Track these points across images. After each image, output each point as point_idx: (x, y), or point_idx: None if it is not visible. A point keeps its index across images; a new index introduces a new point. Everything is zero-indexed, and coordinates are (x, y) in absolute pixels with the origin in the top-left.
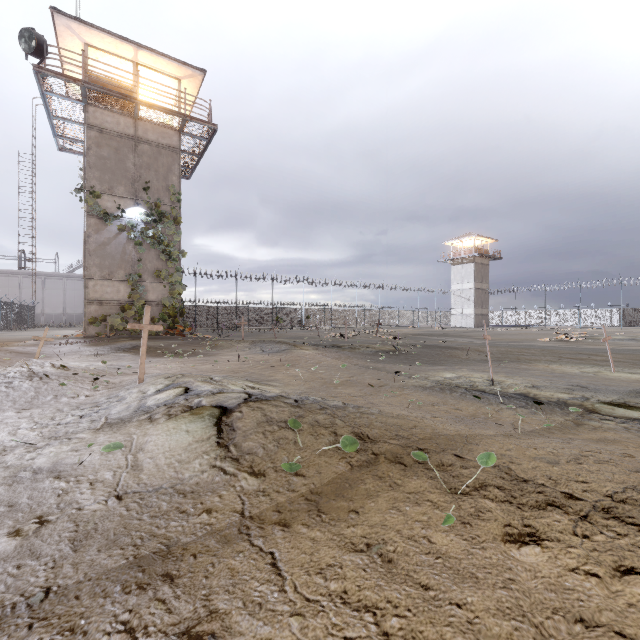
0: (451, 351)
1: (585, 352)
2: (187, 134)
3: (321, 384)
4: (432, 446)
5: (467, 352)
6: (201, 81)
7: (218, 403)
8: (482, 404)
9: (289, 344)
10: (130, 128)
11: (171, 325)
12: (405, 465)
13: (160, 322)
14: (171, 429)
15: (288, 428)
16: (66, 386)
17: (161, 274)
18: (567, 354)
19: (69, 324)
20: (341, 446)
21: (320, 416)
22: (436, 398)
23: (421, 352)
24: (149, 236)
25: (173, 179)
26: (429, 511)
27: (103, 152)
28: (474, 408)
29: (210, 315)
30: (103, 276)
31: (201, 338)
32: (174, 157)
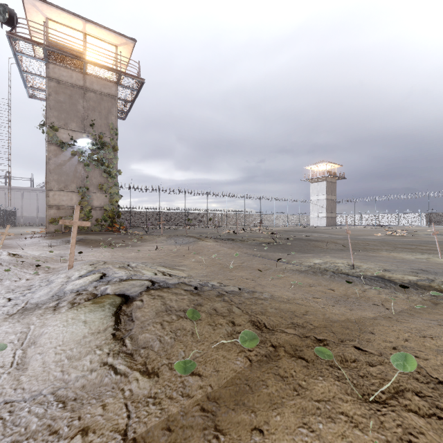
0: (314, 243)
1: (411, 243)
2: (122, 86)
3: (219, 268)
4: (330, 336)
5: (327, 243)
6: (132, 47)
7: (121, 291)
8: (349, 285)
9: (196, 237)
10: (80, 80)
11: (110, 224)
12: (307, 361)
13: (102, 222)
14: (69, 320)
15: (186, 318)
16: (12, 271)
17: (103, 187)
18: (399, 245)
19: (41, 224)
20: (240, 341)
21: (218, 304)
22: (311, 280)
23: (293, 243)
24: (94, 159)
25: (112, 118)
26: (347, 432)
27: (60, 98)
28: (344, 289)
29: (141, 217)
30: (60, 188)
31: (131, 233)
32: (113, 102)
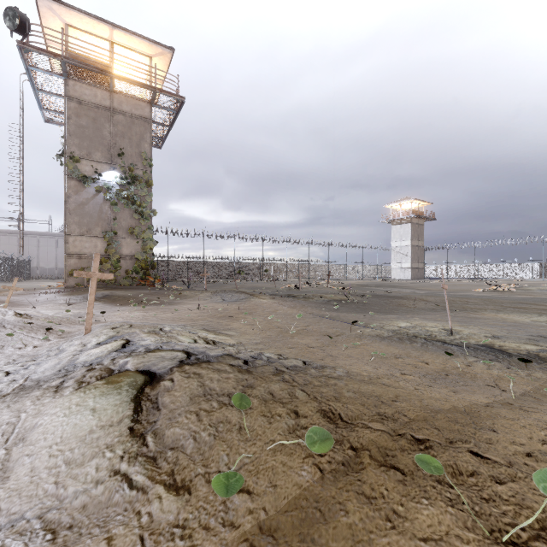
0: (398, 300)
1: (523, 301)
2: (158, 106)
3: (277, 333)
4: (433, 435)
5: (414, 301)
6: (170, 58)
7: (146, 367)
8: (448, 357)
9: (248, 294)
10: (106, 100)
11: (143, 277)
12: (402, 472)
13: (133, 274)
14: (73, 407)
15: (232, 405)
16: (17, 336)
17: (134, 231)
18: (507, 303)
19: (60, 276)
20: (306, 443)
21: (275, 386)
22: (397, 349)
23: (370, 301)
24: (123, 197)
25: (145, 146)
26: None
27: (82, 121)
28: (441, 362)
29: (181, 269)
30: (82, 233)
31: (168, 288)
32: (146, 126)
